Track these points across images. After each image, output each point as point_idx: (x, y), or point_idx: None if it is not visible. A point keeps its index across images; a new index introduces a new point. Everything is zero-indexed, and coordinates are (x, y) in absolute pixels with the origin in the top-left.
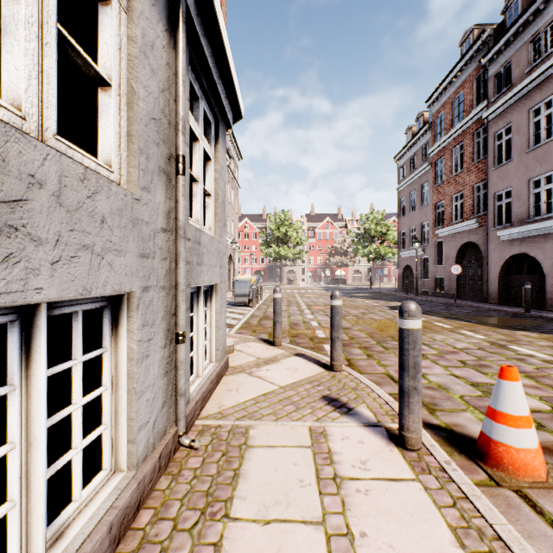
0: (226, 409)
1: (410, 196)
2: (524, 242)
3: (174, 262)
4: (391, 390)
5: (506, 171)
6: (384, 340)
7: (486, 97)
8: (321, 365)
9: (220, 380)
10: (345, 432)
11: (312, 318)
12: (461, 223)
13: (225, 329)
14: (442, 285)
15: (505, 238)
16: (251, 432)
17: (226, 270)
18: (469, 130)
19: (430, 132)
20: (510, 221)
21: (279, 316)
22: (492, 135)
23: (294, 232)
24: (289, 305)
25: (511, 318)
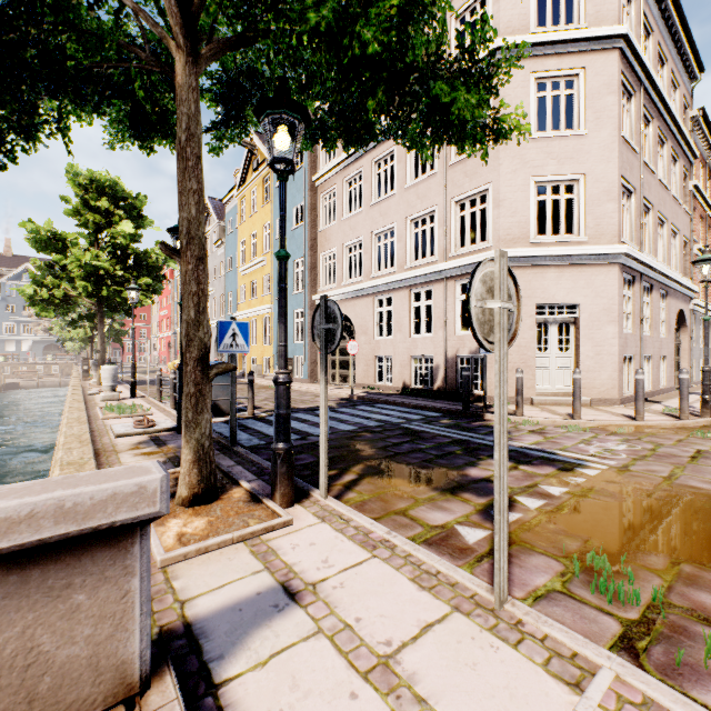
0: None
1: None
2: None
3: None
4: None
5: None
6: None
7: None
8: None
9: None
10: None
11: None
12: None
13: None
14: None
15: None
16: None
17: None
18: None
19: None
20: None
21: None
22: None
23: None
24: None
25: None
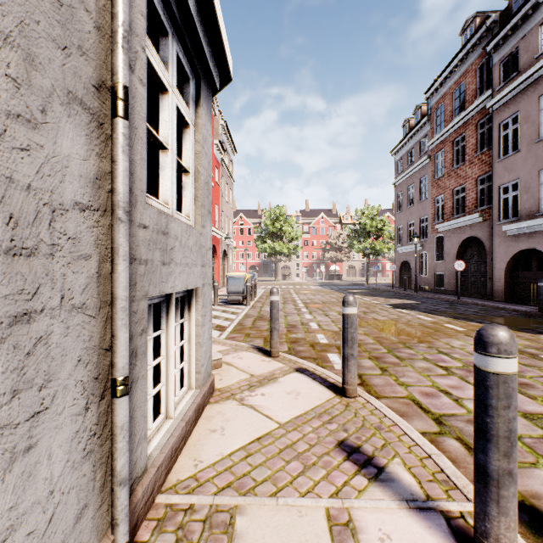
0: (205, 468)
1: (408, 190)
2: (533, 237)
3: (111, 261)
4: (424, 427)
5: (513, 162)
6: (396, 348)
7: (491, 85)
8: (330, 387)
9: (202, 413)
10: (382, 523)
11: (310, 318)
12: (463, 217)
13: (209, 343)
14: (442, 281)
15: (512, 233)
16: (239, 523)
17: (220, 265)
18: (471, 120)
19: (429, 124)
20: (515, 215)
21: (276, 322)
22: (497, 125)
23: (289, 227)
24: (285, 303)
25: (526, 318)
